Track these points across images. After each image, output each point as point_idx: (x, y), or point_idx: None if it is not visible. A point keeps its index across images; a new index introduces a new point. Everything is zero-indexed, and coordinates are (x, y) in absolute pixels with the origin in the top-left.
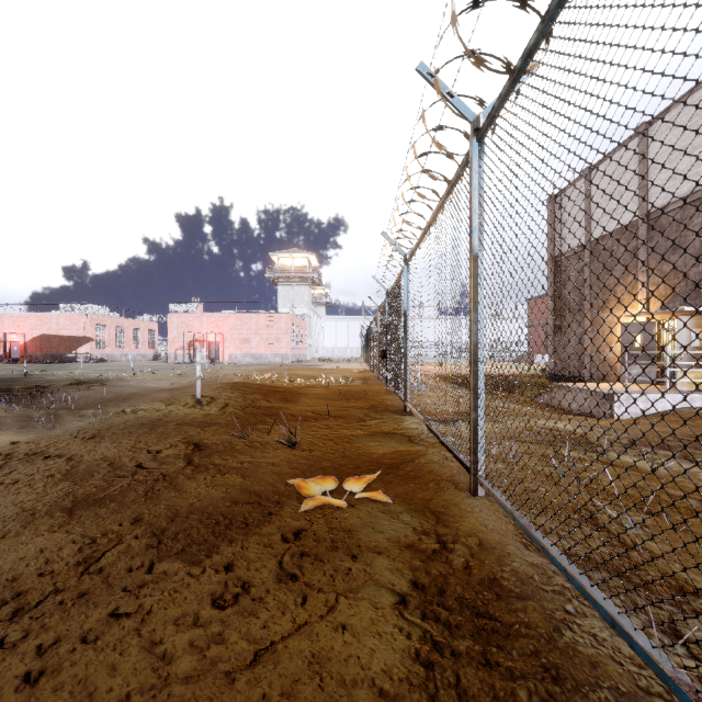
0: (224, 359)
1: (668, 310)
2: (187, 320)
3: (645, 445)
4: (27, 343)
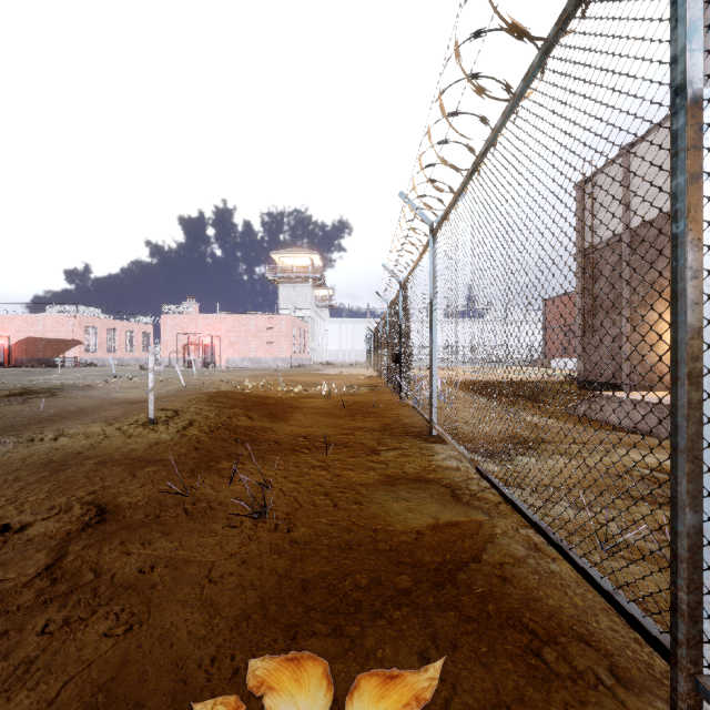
0: (221, 363)
1: None
2: (181, 322)
3: None
4: (12, 347)
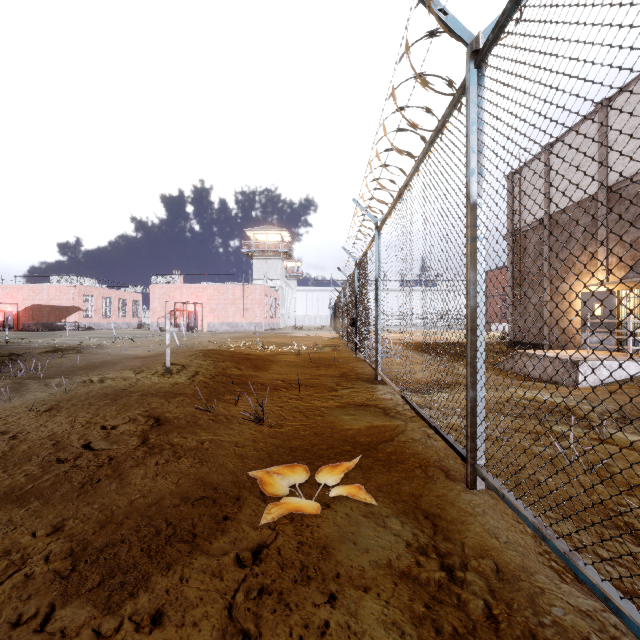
0: (202, 327)
1: (630, 280)
2: (168, 291)
3: (639, 420)
4: (20, 313)
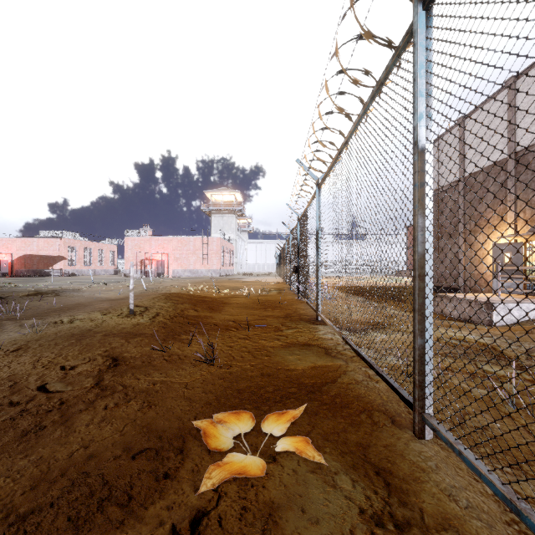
0: (168, 273)
1: None
2: (139, 243)
3: None
4: (14, 261)
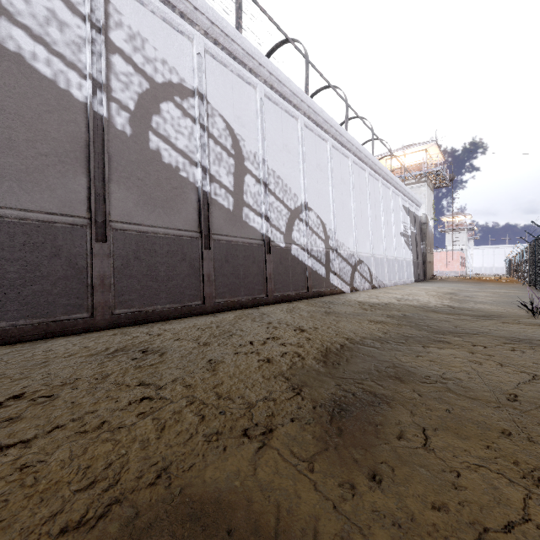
0: None
1: None
2: None
3: None
4: None
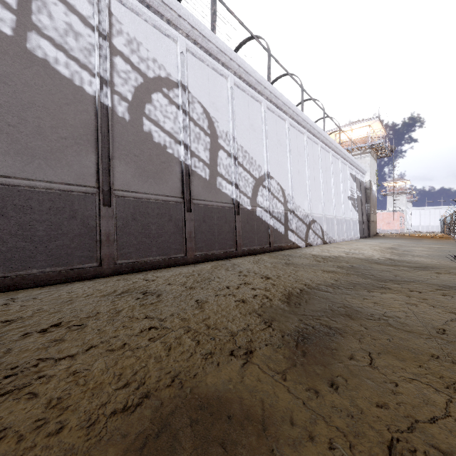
0: None
1: None
2: None
3: None
4: None
